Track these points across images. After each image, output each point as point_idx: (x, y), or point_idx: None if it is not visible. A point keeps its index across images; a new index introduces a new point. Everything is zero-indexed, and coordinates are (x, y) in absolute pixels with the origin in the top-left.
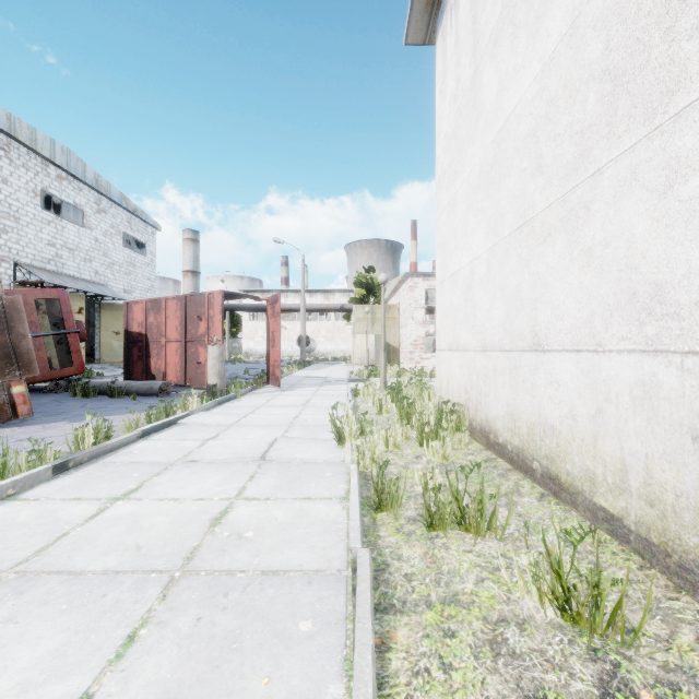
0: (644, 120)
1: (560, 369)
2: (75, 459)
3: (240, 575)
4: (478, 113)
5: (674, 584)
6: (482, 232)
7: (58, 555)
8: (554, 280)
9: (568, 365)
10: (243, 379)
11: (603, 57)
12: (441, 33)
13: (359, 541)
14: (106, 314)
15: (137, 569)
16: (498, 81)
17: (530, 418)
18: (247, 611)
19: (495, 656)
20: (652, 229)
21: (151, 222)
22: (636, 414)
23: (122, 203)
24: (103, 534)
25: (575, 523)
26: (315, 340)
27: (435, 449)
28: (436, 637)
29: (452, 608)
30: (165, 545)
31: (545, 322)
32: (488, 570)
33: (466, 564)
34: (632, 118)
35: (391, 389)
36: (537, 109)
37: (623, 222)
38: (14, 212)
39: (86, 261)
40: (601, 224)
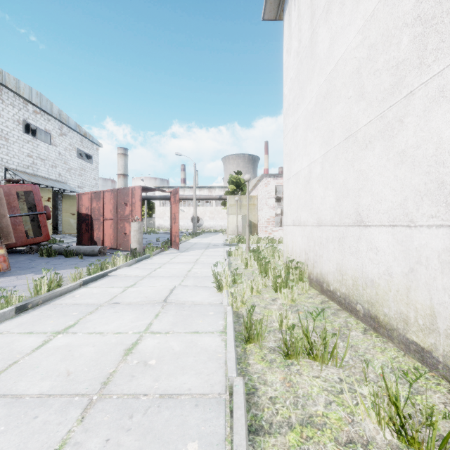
0: None
1: (379, 239)
2: (33, 302)
3: (143, 398)
4: (315, 61)
5: None
6: (317, 143)
7: (6, 380)
8: (373, 174)
9: (385, 236)
10: (155, 244)
11: (415, 8)
12: (288, 11)
13: (235, 370)
14: (66, 201)
15: (64, 393)
16: (330, 37)
17: (354, 274)
18: (146, 432)
19: None
20: None
21: (95, 142)
22: (443, 273)
23: (77, 129)
24: (43, 362)
25: (392, 353)
26: (202, 218)
27: (286, 294)
28: None
29: (309, 430)
30: (88, 371)
31: (366, 205)
32: (334, 394)
33: (316, 388)
34: (440, 50)
35: (253, 251)
36: (360, 53)
37: (432, 129)
38: (5, 134)
39: (53, 167)
40: (413, 132)
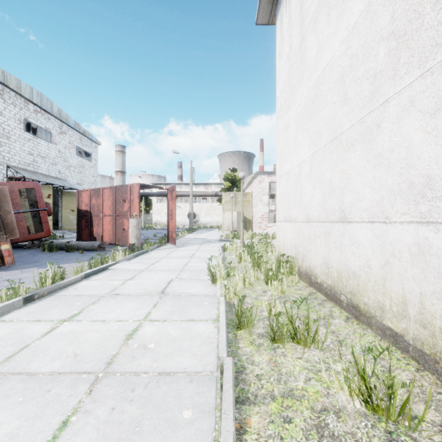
0: (419, 65)
1: (360, 234)
2: (39, 293)
3: (144, 375)
4: (304, 66)
5: (441, 382)
6: (306, 144)
7: (20, 361)
8: (355, 175)
9: (365, 231)
10: (152, 240)
11: (390, 24)
12: (280, 16)
13: (225, 351)
14: (66, 198)
15: (73, 371)
16: (317, 45)
17: (339, 266)
18: (147, 402)
19: (320, 438)
20: (425, 139)
21: (94, 140)
22: (413, 265)
23: (76, 128)
24: (52, 346)
25: (370, 338)
26: (199, 215)
27: (276, 286)
28: (278, 422)
29: (289, 400)
30: (94, 353)
31: (349, 203)
32: (313, 372)
33: (298, 367)
34: (411, 64)
35: (247, 246)
36: (344, 62)
37: (404, 135)
38: (6, 133)
39: (53, 165)
40: (388, 136)
